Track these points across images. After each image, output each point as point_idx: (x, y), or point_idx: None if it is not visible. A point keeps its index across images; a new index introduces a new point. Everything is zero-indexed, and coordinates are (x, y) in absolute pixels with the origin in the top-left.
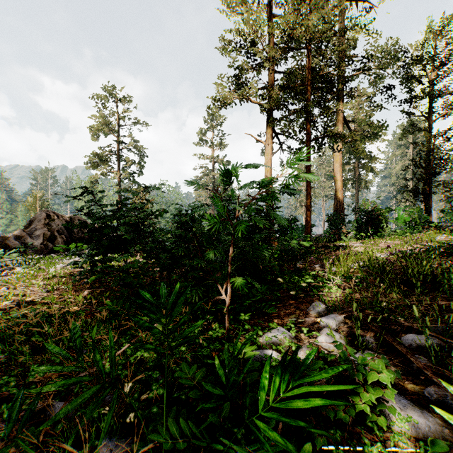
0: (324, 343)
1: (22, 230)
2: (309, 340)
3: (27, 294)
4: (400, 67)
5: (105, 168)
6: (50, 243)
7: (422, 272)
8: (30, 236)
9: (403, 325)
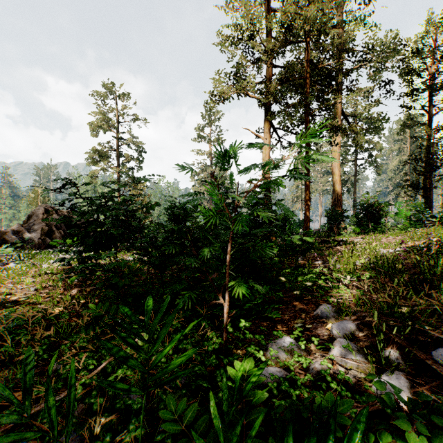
0: (339, 358)
1: (20, 225)
2: (321, 352)
3: (15, 292)
4: (400, 60)
5: (105, 163)
6: (48, 237)
7: (442, 271)
8: (28, 231)
9: (430, 336)
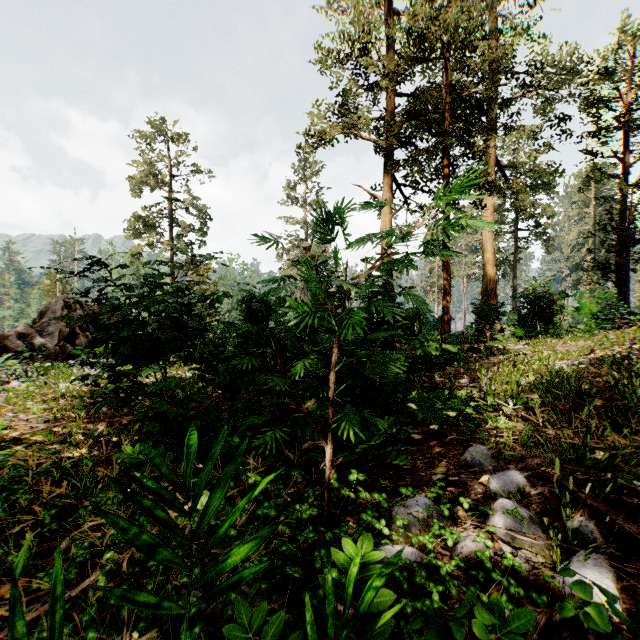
0: (503, 530)
1: (29, 325)
2: (473, 520)
3: (16, 424)
4: (582, 85)
5: (152, 236)
6: (69, 344)
7: None
8: (41, 334)
9: None
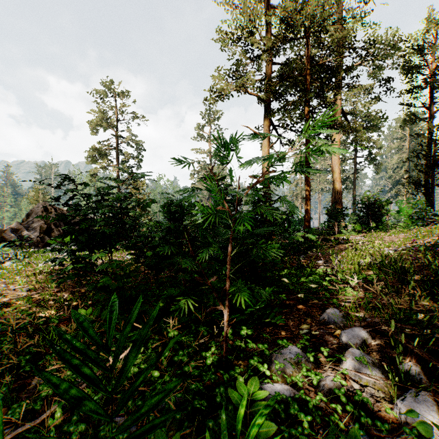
0: (353, 372)
1: (19, 223)
2: (331, 364)
3: (7, 292)
4: (401, 57)
5: (105, 162)
6: (47, 236)
7: None
8: (27, 229)
9: None
